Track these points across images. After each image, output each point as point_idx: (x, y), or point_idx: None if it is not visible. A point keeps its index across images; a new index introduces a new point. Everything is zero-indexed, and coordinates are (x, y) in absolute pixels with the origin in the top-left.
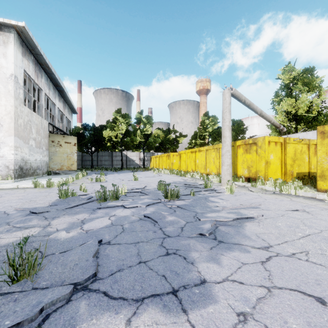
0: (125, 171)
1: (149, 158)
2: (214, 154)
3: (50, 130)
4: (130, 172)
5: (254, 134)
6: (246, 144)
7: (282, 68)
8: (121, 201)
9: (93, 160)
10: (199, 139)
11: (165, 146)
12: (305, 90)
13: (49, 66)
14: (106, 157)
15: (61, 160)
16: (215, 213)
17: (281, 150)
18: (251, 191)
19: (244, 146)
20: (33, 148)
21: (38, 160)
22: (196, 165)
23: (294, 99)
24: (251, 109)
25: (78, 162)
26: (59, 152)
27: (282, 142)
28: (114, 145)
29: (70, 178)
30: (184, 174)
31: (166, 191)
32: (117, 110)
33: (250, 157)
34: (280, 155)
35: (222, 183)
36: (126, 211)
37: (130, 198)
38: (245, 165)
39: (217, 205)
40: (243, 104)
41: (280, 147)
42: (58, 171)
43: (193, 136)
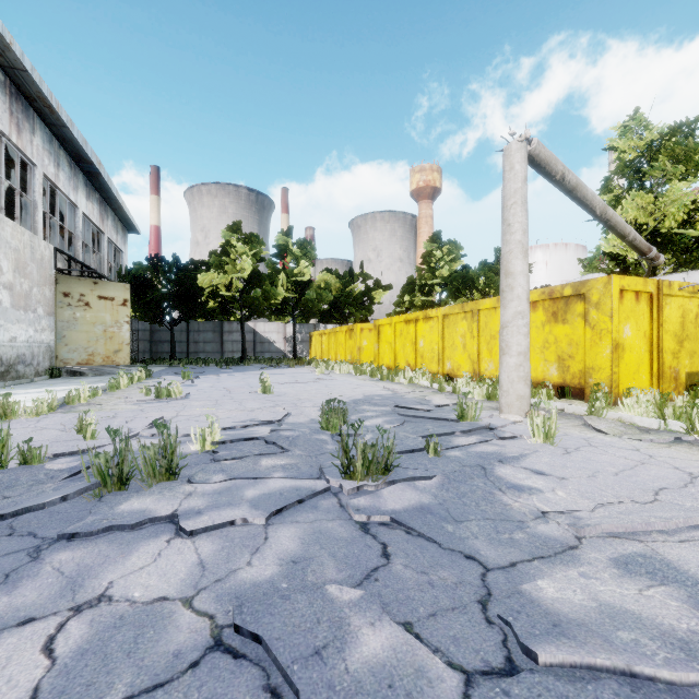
0: (249, 366)
1: (307, 336)
2: (466, 324)
3: (60, 268)
4: (260, 370)
5: (538, 284)
6: (555, 299)
7: (617, 126)
8: (182, 486)
9: (178, 340)
10: (420, 294)
11: (342, 310)
12: (678, 175)
13: (51, 104)
14: (208, 333)
15: (89, 341)
16: (570, 576)
17: (650, 314)
18: (600, 433)
19: (549, 303)
20: (3, 309)
21: (22, 341)
22: (417, 354)
23: (651, 196)
24: (578, 202)
25: (143, 346)
26: (84, 321)
27: (652, 293)
28: (224, 307)
29: (84, 389)
30: (389, 375)
31: (348, 450)
32: (232, 226)
33: (567, 333)
34: (648, 326)
35: (504, 403)
36: (175, 558)
37: (223, 467)
38: (552, 354)
39: (542, 510)
40: (558, 185)
41: (648, 305)
42: (83, 367)
43: (407, 286)
